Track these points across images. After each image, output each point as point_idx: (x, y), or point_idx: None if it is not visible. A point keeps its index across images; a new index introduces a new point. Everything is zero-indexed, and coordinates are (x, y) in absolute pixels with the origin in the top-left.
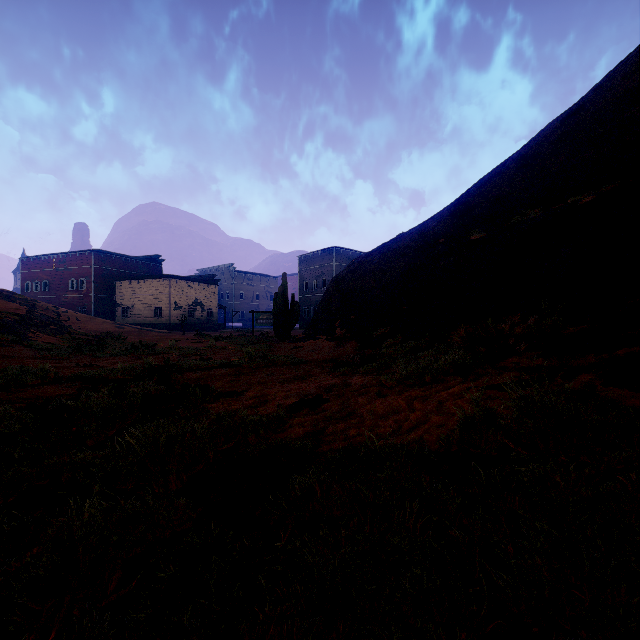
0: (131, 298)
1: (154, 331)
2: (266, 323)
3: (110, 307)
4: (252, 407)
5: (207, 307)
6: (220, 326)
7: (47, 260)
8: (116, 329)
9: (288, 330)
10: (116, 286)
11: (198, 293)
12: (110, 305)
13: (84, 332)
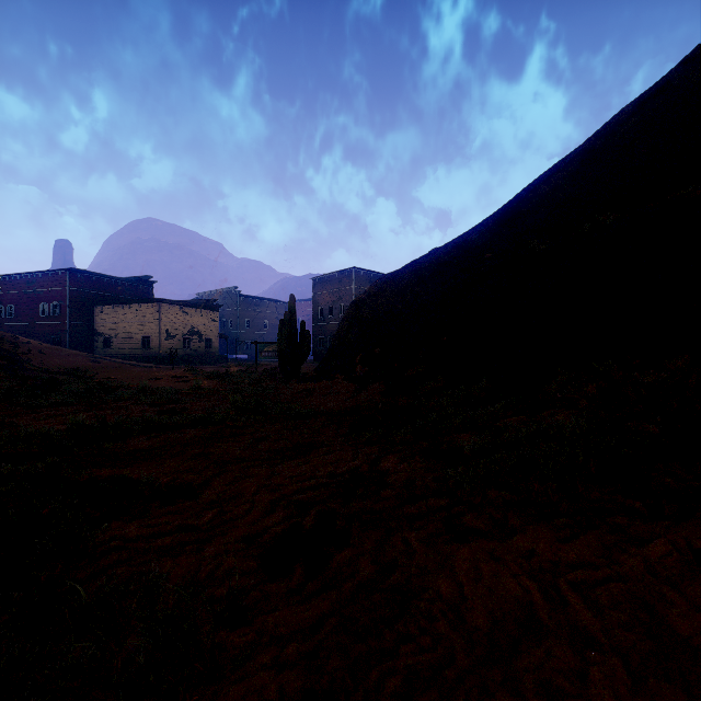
0: (114, 326)
1: (138, 365)
2: (272, 356)
3: (89, 336)
4: (197, 541)
5: (206, 337)
6: (221, 359)
7: (13, 281)
8: (89, 363)
9: (297, 366)
10: (96, 312)
11: (195, 320)
12: (89, 334)
13: (45, 368)
